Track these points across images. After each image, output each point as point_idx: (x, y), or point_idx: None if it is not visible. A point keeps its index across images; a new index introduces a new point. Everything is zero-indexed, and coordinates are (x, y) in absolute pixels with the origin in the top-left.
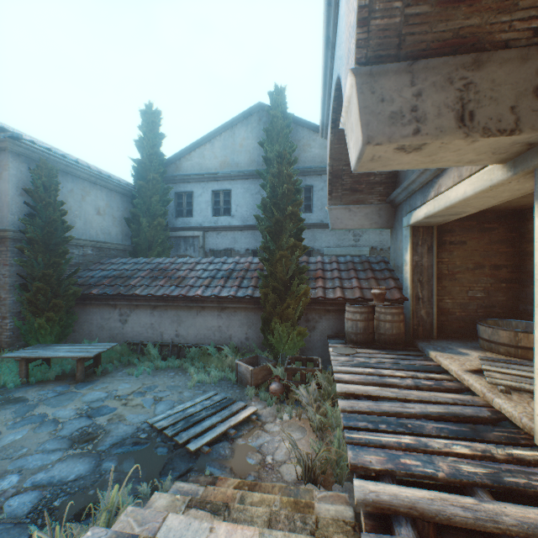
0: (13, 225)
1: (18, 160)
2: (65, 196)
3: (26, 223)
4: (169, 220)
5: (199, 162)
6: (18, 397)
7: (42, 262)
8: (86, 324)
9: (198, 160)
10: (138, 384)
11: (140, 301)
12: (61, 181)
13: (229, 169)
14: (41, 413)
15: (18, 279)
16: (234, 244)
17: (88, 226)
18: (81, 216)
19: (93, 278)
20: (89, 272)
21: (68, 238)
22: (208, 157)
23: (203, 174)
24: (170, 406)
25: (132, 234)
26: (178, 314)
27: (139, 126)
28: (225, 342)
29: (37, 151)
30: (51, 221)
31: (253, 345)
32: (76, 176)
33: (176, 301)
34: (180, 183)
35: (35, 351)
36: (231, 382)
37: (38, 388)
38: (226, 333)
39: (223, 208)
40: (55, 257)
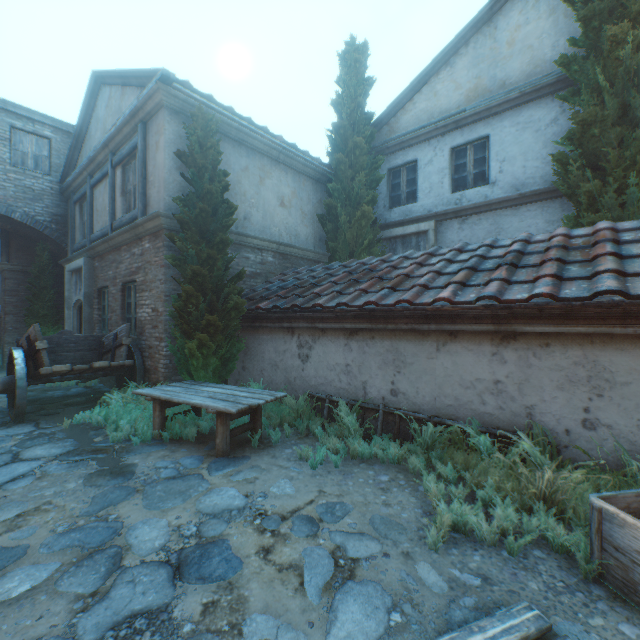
0: (170, 211)
1: (176, 121)
2: (238, 176)
3: (180, 203)
4: (378, 215)
5: (427, 107)
6: (128, 463)
7: (195, 257)
8: (256, 358)
9: (425, 105)
10: (309, 489)
11: (327, 321)
12: (232, 154)
13: (483, 98)
14: (117, 518)
15: (177, 287)
16: (494, 235)
17: (268, 222)
18: (258, 206)
19: (268, 291)
20: (266, 285)
21: (229, 222)
22: (442, 93)
23: (435, 122)
24: (375, 622)
25: (327, 238)
26: (395, 349)
27: (337, 78)
28: (513, 423)
29: (198, 105)
30: (205, 194)
31: (611, 447)
32: (252, 148)
33: (392, 319)
34: (395, 153)
35: (173, 390)
36: (570, 566)
37: (164, 453)
38: (516, 400)
39: (471, 174)
40: (212, 250)
